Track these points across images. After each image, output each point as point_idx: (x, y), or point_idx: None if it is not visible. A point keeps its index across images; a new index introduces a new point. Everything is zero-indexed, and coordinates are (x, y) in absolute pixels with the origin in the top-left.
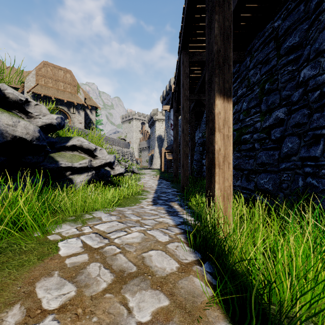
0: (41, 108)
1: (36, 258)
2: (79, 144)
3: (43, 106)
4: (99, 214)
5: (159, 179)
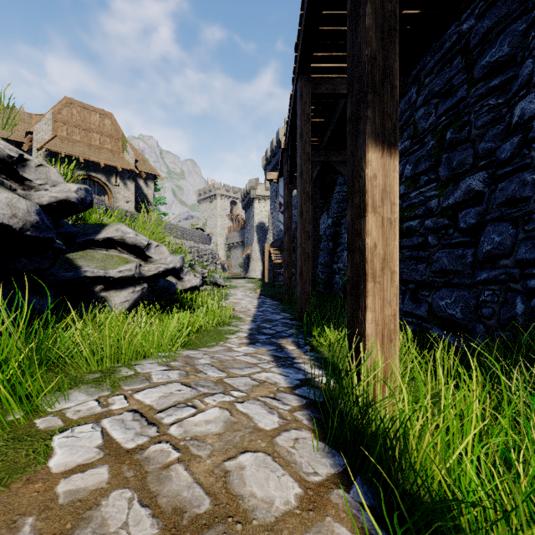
0: (49, 172)
1: None
2: (120, 237)
3: (53, 168)
4: (147, 366)
5: (260, 295)
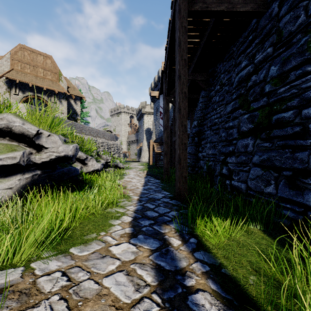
0: None
1: None
2: (5, 126)
3: None
4: None
5: (147, 175)
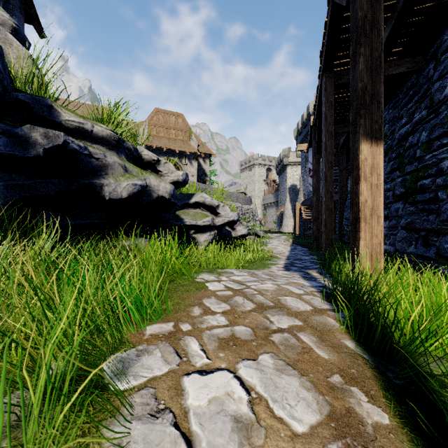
0: (169, 166)
1: (194, 289)
2: (202, 201)
3: (171, 163)
4: (229, 270)
5: (292, 244)
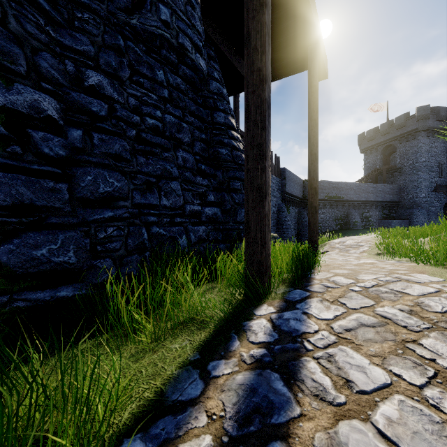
0: None
1: (438, 274)
2: None
3: None
4: None
5: None
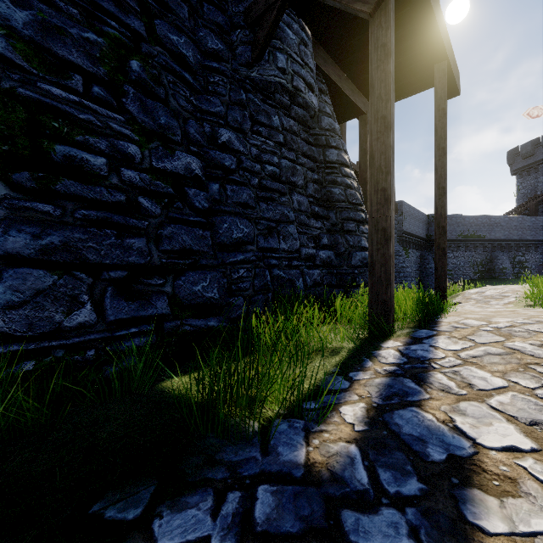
0: None
1: None
2: None
3: None
4: None
5: None
